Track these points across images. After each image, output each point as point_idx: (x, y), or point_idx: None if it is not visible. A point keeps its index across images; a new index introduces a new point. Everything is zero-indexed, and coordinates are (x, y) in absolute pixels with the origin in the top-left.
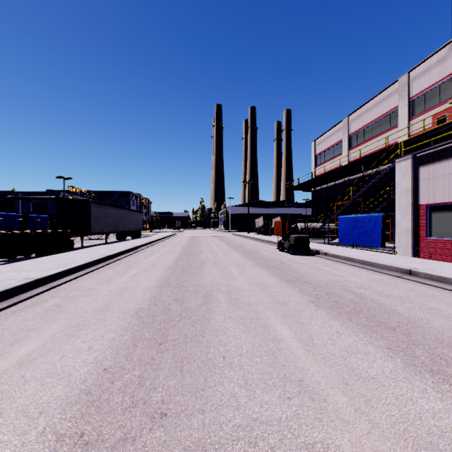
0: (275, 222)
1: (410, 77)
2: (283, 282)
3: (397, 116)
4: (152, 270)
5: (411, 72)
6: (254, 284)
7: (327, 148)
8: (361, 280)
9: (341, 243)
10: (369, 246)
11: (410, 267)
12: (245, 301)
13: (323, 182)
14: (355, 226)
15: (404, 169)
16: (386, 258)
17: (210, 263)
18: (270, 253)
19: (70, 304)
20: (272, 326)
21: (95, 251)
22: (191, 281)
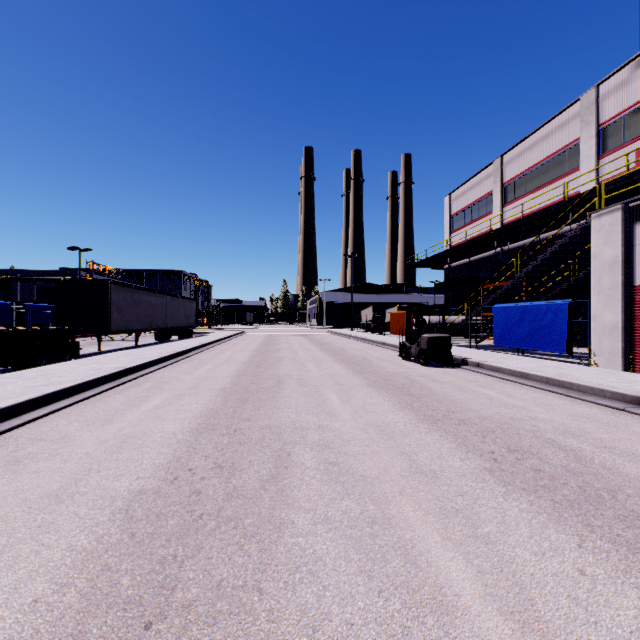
0: (391, 315)
1: (600, 93)
2: (421, 421)
3: (578, 153)
4: (193, 395)
5: (601, 85)
6: (370, 427)
7: (468, 205)
8: (559, 417)
9: (494, 346)
10: (539, 352)
11: (639, 392)
12: (356, 469)
13: (463, 255)
14: (521, 320)
15: (608, 227)
16: (584, 374)
17: (292, 381)
18: (388, 364)
19: (1, 479)
20: (422, 550)
21: (109, 360)
22: (255, 419)
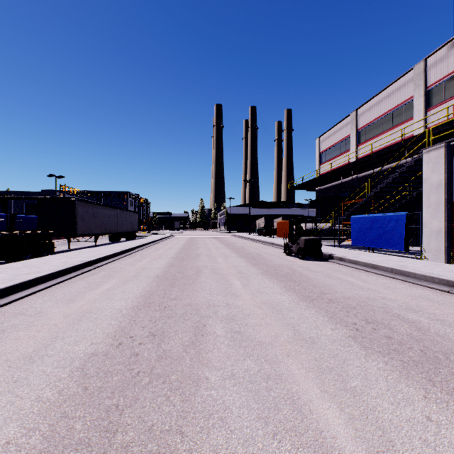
0: (278, 223)
1: (427, 64)
2: (301, 300)
3: (411, 107)
4: (135, 281)
5: (428, 59)
6: (264, 305)
7: (333, 145)
8: (402, 297)
9: (351, 245)
10: (384, 249)
11: None
12: (254, 336)
13: (329, 181)
14: (372, 227)
15: (434, 160)
16: (418, 265)
17: (207, 270)
18: (276, 258)
19: None
20: (306, 401)
21: (75, 255)
22: (179, 299)
